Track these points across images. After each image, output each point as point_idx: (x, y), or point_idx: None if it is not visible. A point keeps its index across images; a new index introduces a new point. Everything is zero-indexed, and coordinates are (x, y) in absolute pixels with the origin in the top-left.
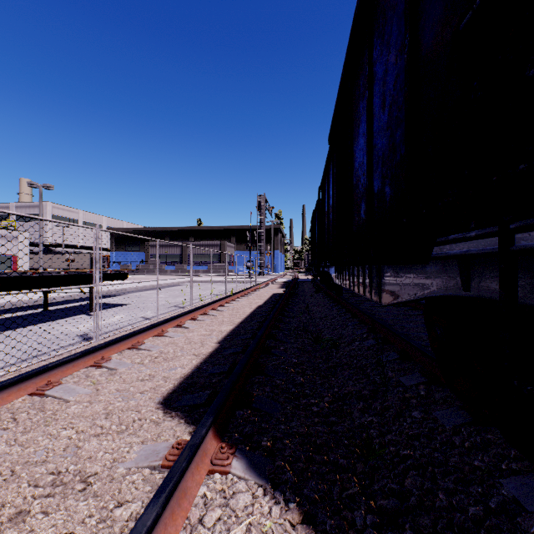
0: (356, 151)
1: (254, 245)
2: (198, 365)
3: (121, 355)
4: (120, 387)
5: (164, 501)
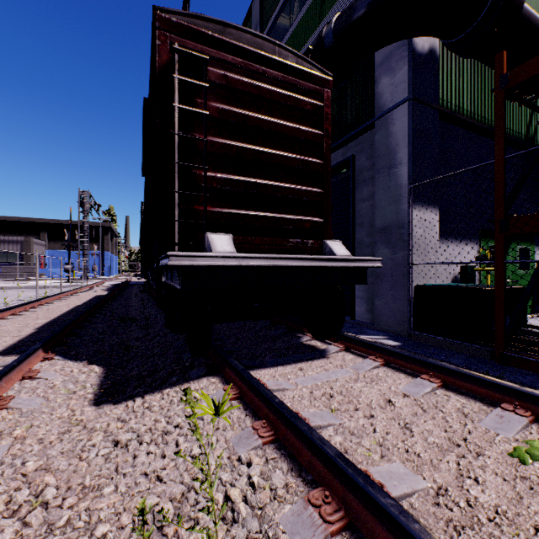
0: None
1: (74, 246)
2: (21, 339)
3: None
4: None
5: (25, 357)
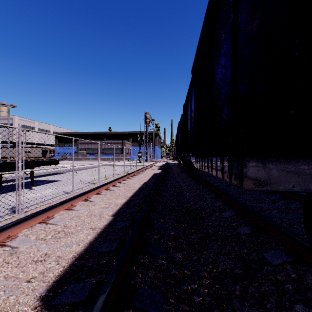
0: (217, 70)
1: (142, 143)
2: (91, 241)
3: (30, 230)
4: (10, 273)
5: None
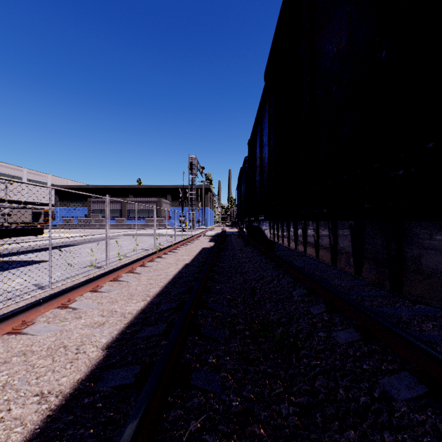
0: (326, 43)
1: (186, 201)
2: None
3: None
4: None
5: None
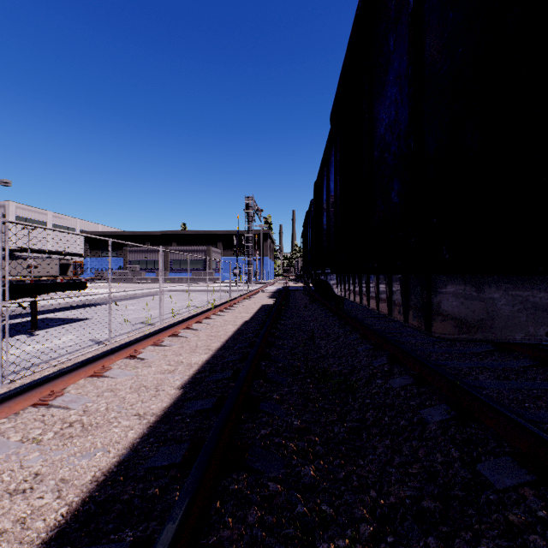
0: (381, 111)
1: (241, 251)
2: (134, 444)
3: (12, 422)
4: None
5: None
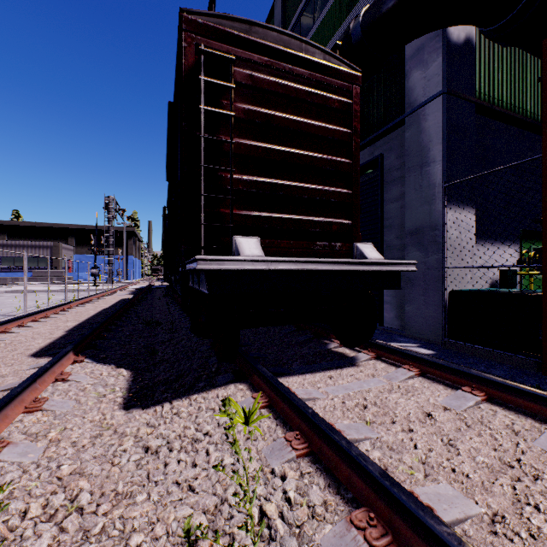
0: None
1: (100, 250)
2: (52, 342)
3: None
4: None
5: (57, 359)
